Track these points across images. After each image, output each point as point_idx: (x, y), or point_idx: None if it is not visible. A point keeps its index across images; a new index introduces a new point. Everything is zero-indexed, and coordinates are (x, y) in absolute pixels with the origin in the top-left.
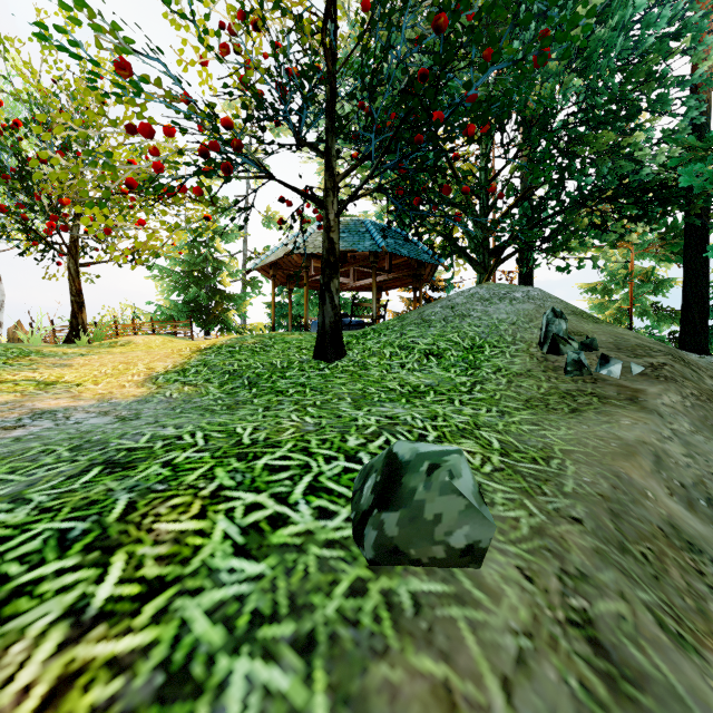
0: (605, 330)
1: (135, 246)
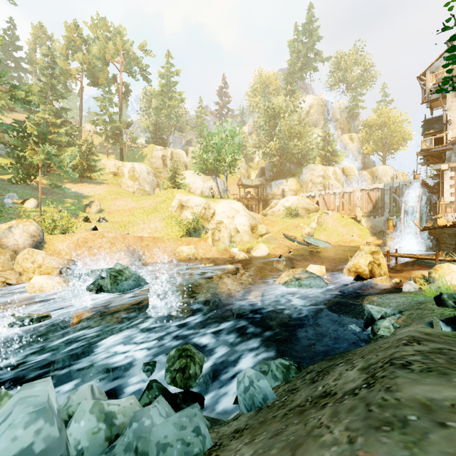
0: None
1: None
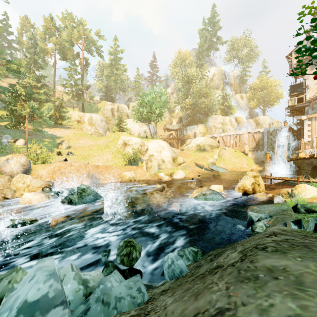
0: None
1: None
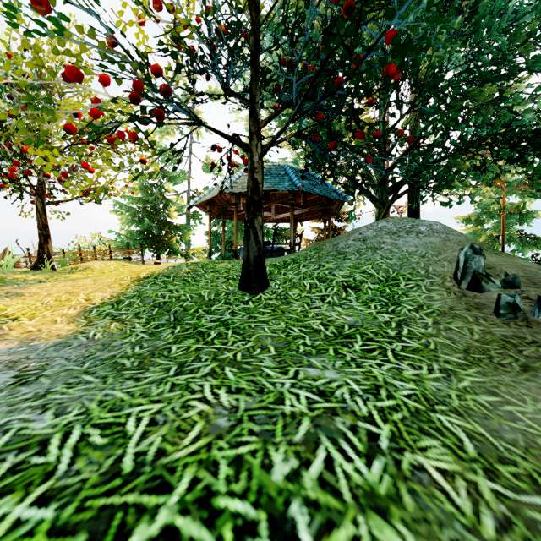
0: (510, 262)
1: (90, 187)
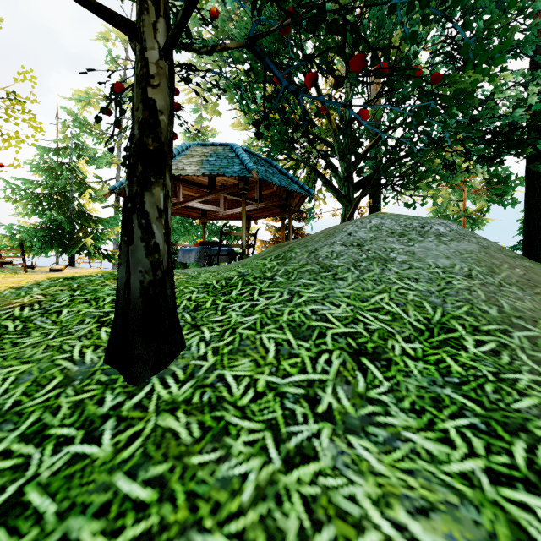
0: None
1: None
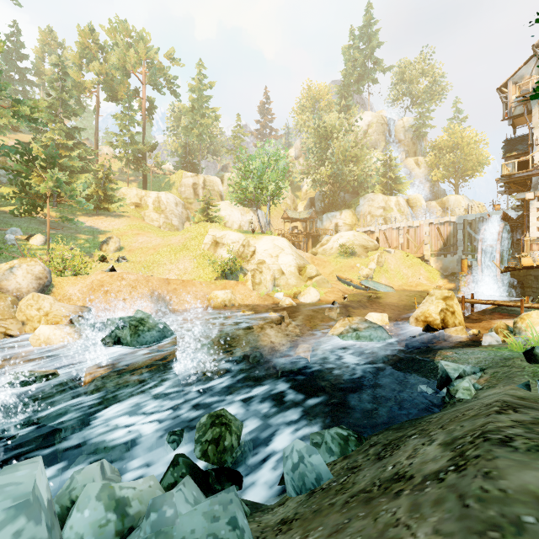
0: None
1: None
